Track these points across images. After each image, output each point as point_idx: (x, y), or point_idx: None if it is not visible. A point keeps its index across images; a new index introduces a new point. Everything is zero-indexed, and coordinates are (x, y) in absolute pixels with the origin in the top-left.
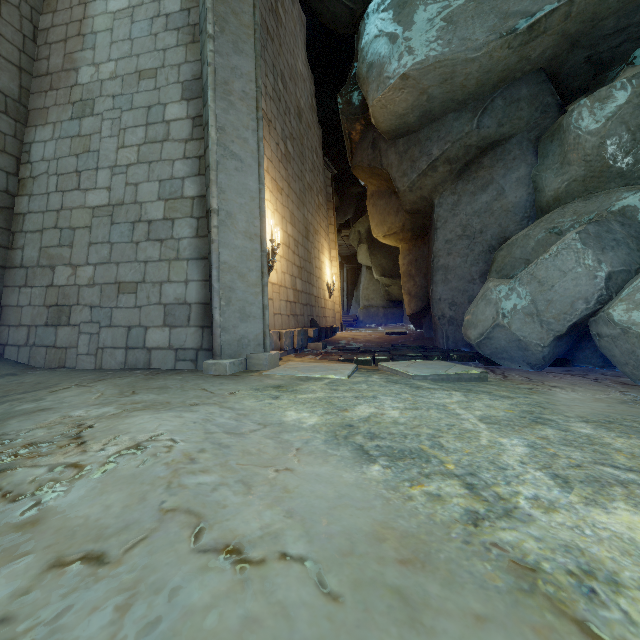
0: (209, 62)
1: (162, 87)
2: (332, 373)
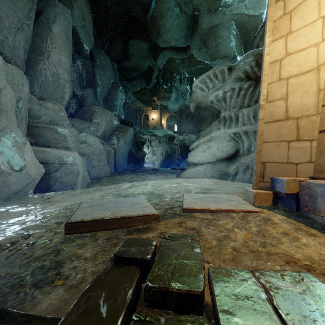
0: None
1: None
2: (194, 195)
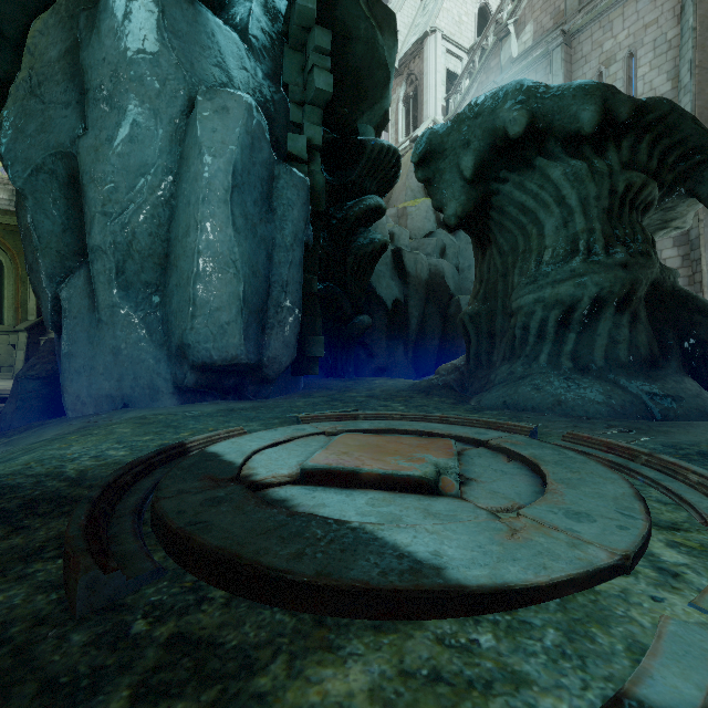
0: (701, 234)
1: (658, 241)
2: None
